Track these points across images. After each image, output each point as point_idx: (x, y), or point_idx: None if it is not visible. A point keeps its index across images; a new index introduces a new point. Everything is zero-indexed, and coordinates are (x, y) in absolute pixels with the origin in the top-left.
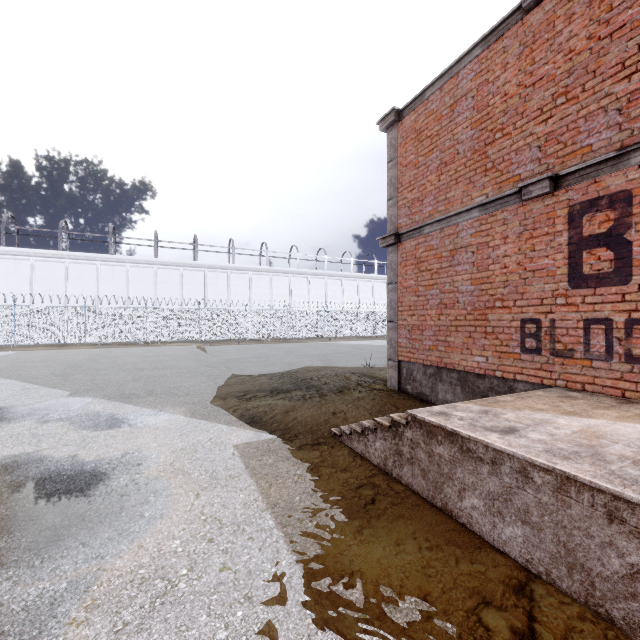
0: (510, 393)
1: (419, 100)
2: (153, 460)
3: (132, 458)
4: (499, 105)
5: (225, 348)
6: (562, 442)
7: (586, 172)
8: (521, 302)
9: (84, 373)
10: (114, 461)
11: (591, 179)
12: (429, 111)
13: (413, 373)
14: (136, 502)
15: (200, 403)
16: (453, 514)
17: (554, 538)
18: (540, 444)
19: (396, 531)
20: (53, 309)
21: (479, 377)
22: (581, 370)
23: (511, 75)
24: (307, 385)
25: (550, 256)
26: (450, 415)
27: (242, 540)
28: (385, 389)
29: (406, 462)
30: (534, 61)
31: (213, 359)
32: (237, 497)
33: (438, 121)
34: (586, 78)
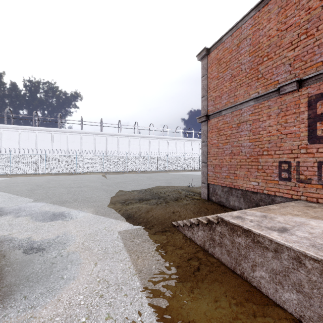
0: (272, 202)
1: (219, 42)
2: (72, 240)
3: (61, 239)
4: (266, 42)
5: (116, 176)
6: (319, 239)
7: (319, 77)
8: (279, 152)
9: (42, 189)
10: (51, 241)
11: (322, 81)
12: (225, 48)
13: (216, 190)
14: (60, 268)
15: (101, 206)
16: (248, 279)
17: (321, 305)
18: (306, 240)
19: (214, 291)
20: (29, 156)
21: (254, 193)
22: (316, 190)
23: (273, 25)
24: (158, 196)
25: (296, 125)
26: (244, 218)
27: (120, 296)
28: (200, 199)
29: (217, 245)
30: (287, 16)
31: (109, 182)
32: (118, 265)
33: (230, 53)
34: (319, 23)
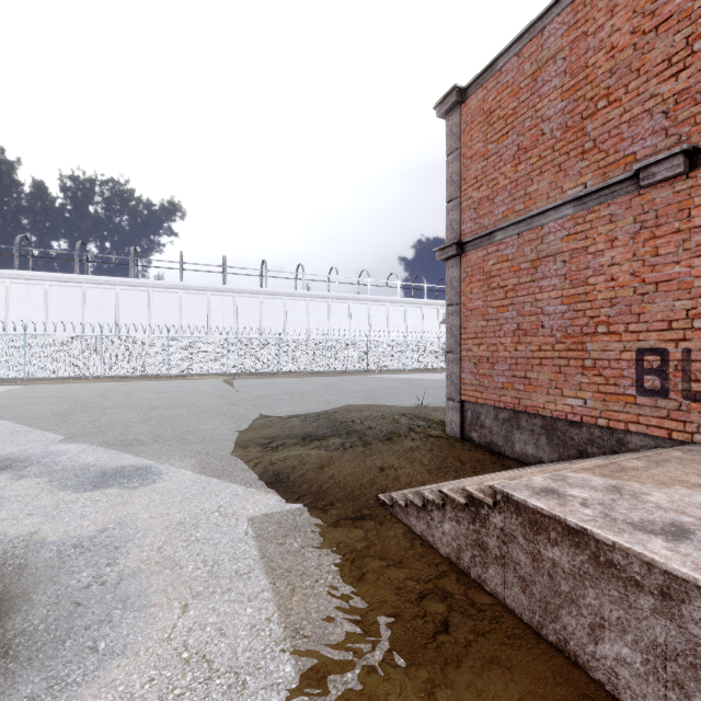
0: (619, 448)
1: (489, 73)
2: (136, 541)
3: (109, 537)
4: (603, 63)
5: (255, 382)
6: None
7: None
8: (637, 326)
9: (89, 412)
10: (84, 542)
11: None
12: (502, 85)
13: (480, 417)
14: (93, 619)
15: (215, 453)
16: (579, 661)
17: None
18: None
19: (491, 696)
20: (67, 338)
21: (573, 425)
22: None
23: (621, 20)
24: (347, 430)
25: (683, 262)
26: (564, 495)
27: None
28: (444, 436)
29: (493, 561)
30: None
31: (240, 395)
32: (242, 613)
33: (515, 96)
34: None
